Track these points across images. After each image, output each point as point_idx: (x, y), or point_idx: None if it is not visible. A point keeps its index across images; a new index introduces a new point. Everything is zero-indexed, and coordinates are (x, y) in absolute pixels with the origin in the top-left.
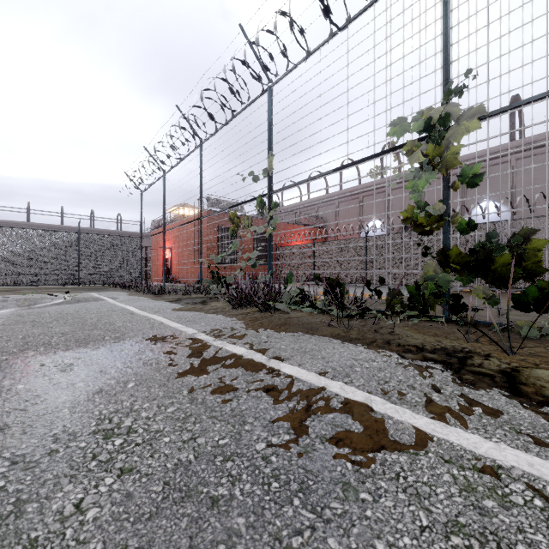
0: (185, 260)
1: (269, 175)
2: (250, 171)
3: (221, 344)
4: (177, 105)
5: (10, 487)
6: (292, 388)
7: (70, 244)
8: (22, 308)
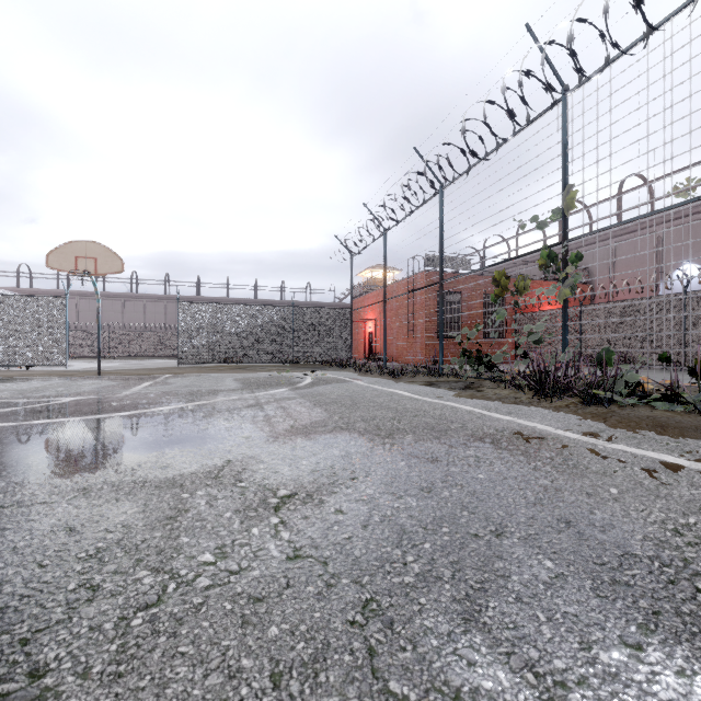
0: (395, 334)
1: (564, 217)
2: (533, 216)
3: (625, 448)
4: (414, 148)
5: None
6: None
7: (285, 319)
8: (292, 387)
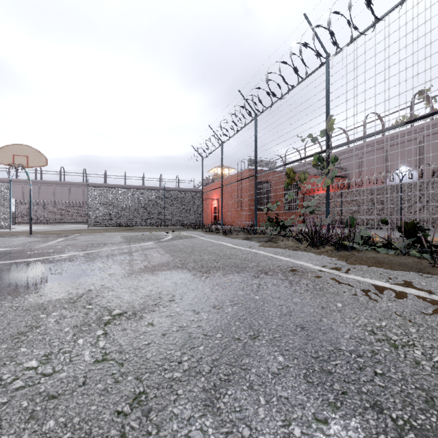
0: (230, 208)
1: (327, 135)
2: (309, 134)
3: (354, 277)
4: (239, 90)
5: (390, 375)
6: None
7: (159, 198)
8: (157, 241)
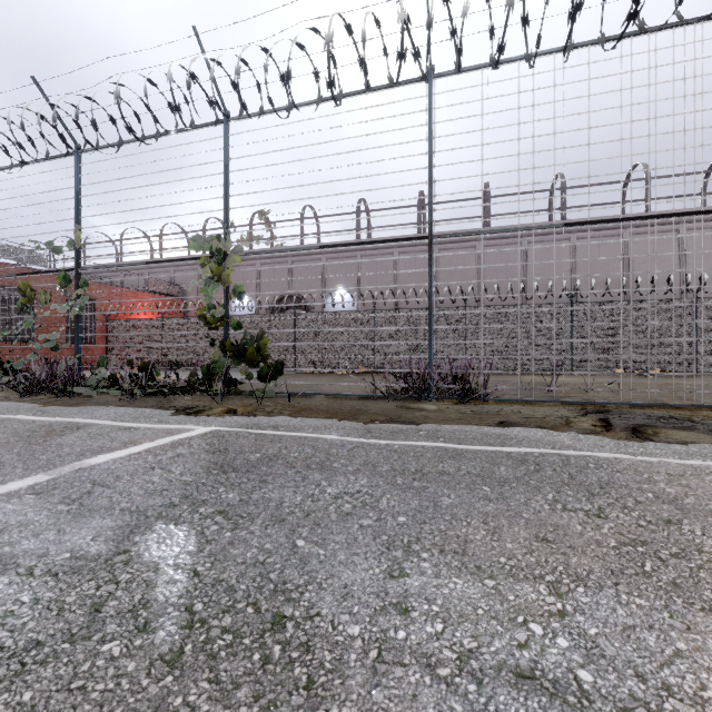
0: None
1: (77, 249)
2: (50, 241)
3: (4, 416)
4: None
5: None
6: (57, 423)
7: None
8: None
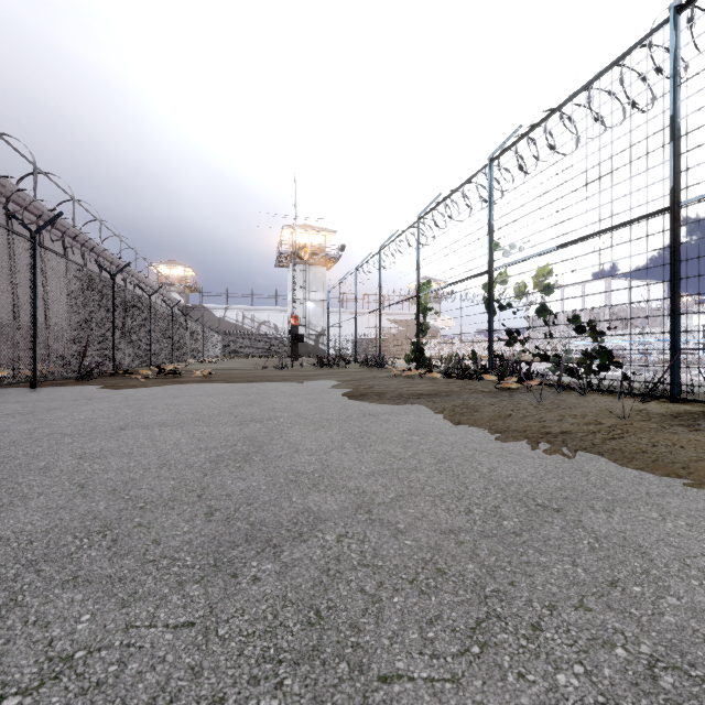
0: None
1: (492, 253)
2: (513, 243)
3: None
4: None
5: None
6: None
7: None
8: None
